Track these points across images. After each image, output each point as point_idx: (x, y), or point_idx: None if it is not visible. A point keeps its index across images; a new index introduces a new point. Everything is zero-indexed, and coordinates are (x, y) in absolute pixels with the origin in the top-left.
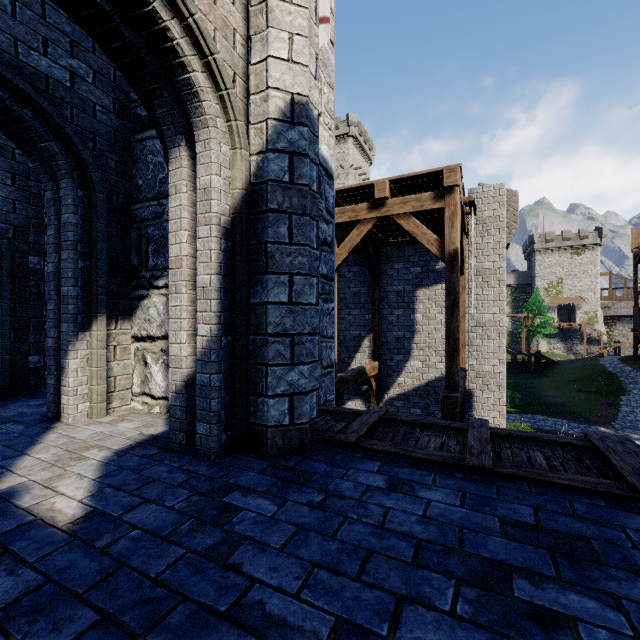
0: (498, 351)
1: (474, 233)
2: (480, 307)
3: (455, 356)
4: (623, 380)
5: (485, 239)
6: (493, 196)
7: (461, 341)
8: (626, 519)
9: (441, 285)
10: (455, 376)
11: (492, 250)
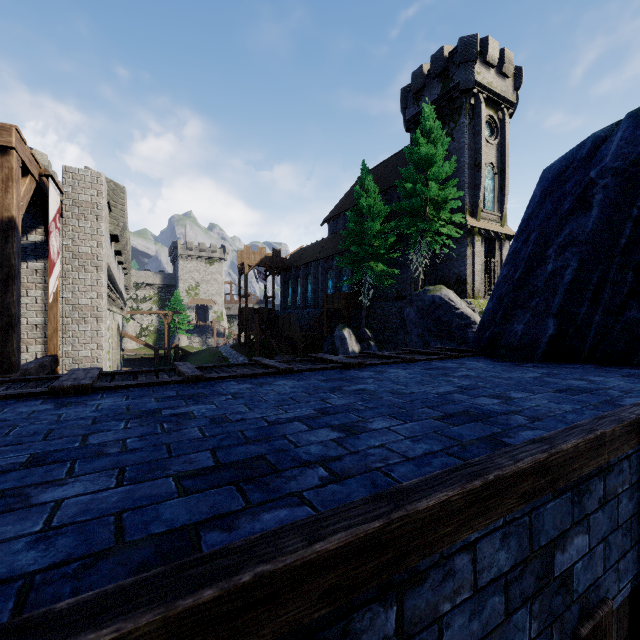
0: (96, 335)
1: (70, 214)
2: (77, 291)
3: (11, 334)
4: (231, 361)
5: (82, 223)
6: (91, 182)
7: (53, 327)
8: (19, 404)
9: (27, 263)
10: (11, 356)
11: (90, 235)
